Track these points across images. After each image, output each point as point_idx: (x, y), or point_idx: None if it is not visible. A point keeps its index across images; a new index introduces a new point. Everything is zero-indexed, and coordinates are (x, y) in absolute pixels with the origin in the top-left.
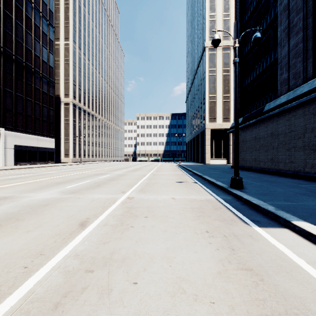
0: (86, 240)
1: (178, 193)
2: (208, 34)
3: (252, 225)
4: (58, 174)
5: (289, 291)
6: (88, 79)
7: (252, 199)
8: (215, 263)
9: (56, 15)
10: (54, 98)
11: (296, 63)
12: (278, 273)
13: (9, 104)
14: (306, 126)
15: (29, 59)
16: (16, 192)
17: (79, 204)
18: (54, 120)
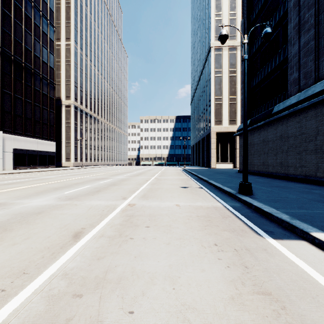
0: (78, 255)
1: (183, 199)
2: (214, 34)
3: (265, 237)
4: (57, 179)
5: (318, 323)
6: (90, 80)
7: (263, 207)
8: (226, 285)
9: (57, 14)
10: (54, 100)
11: (308, 62)
12: (302, 299)
13: (8, 106)
14: (318, 128)
15: (28, 60)
16: (10, 199)
17: (75, 212)
18: (54, 122)
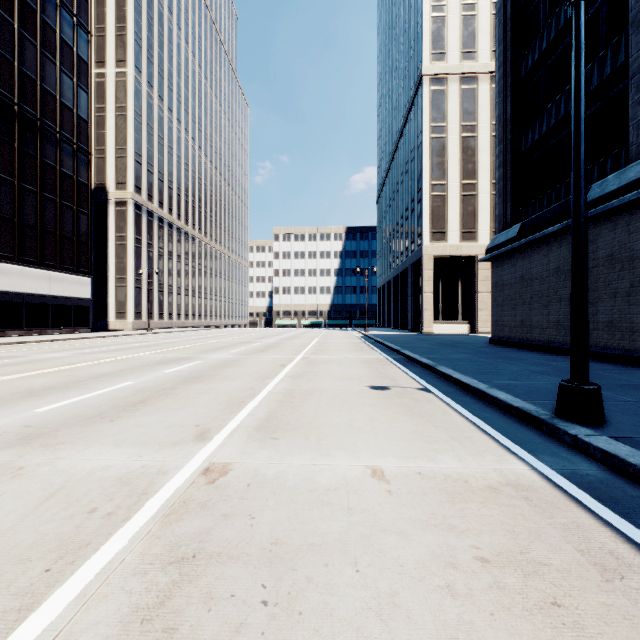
0: None
1: (390, 440)
2: (429, 48)
3: None
4: (67, 361)
5: None
6: (168, 151)
7: None
8: None
9: (98, 10)
10: (89, 188)
11: None
12: None
13: None
14: None
15: (29, 99)
16: None
17: None
18: (89, 236)
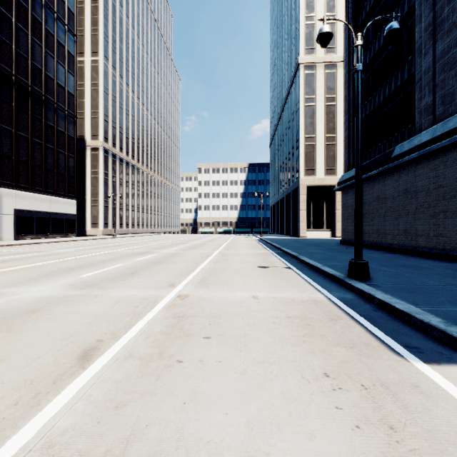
0: (81, 397)
1: (263, 287)
2: (304, 45)
3: (409, 359)
4: (76, 253)
5: None
6: (126, 112)
7: (393, 301)
8: None
9: (79, 18)
10: (75, 140)
11: (448, 80)
12: None
13: (7, 148)
14: None
15: (37, 82)
16: None
17: (92, 309)
18: (75, 172)
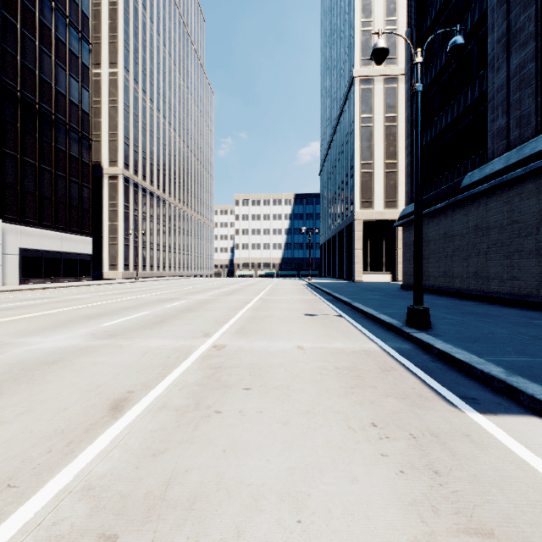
0: (116, 446)
1: (310, 336)
2: (359, 55)
3: (464, 409)
4: (93, 300)
5: None
6: (150, 134)
7: (453, 351)
8: (402, 514)
9: (95, 22)
10: (90, 167)
11: (523, 99)
12: None
13: (11, 177)
14: (541, 212)
15: (46, 99)
16: (6, 335)
17: (119, 360)
18: (90, 205)
